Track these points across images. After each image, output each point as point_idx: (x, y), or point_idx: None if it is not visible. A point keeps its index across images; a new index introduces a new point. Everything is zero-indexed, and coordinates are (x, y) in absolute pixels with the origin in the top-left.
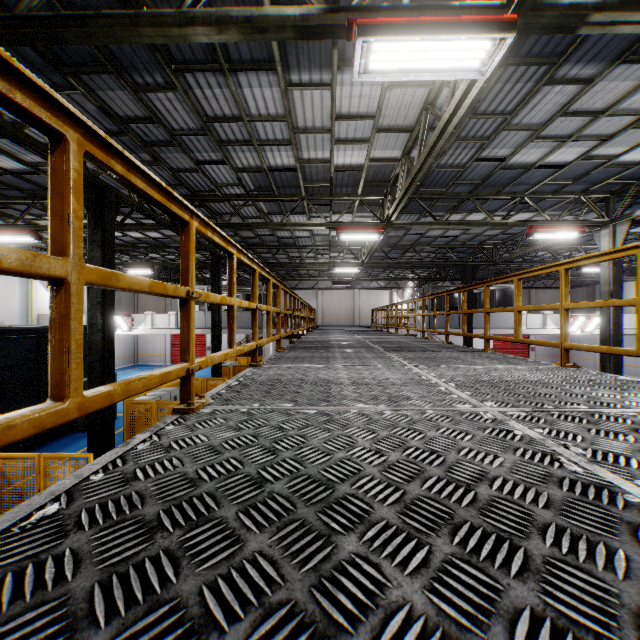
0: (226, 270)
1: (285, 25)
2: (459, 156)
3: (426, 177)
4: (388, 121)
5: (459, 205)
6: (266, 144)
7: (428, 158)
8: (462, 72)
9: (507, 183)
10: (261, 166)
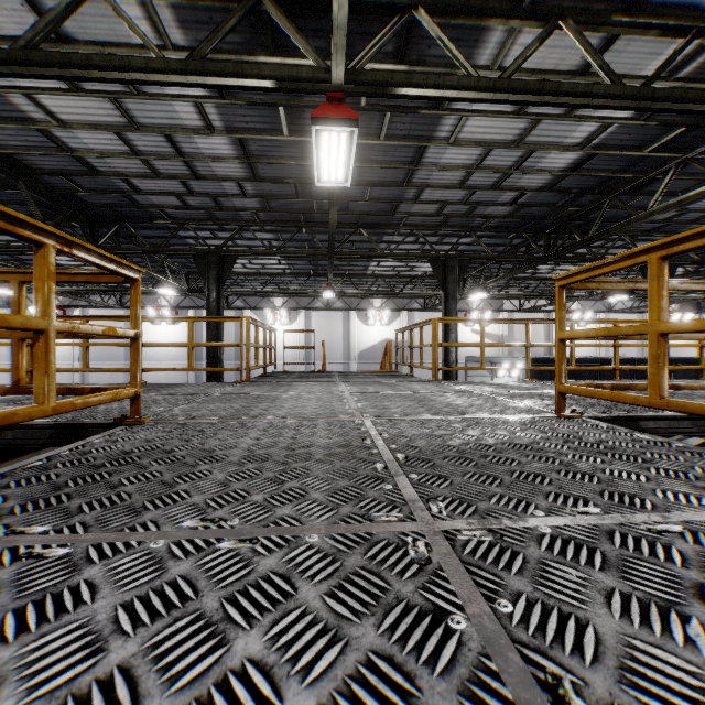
0: None
1: (696, 198)
2: None
3: None
4: None
5: None
6: None
7: None
8: None
9: None
10: None
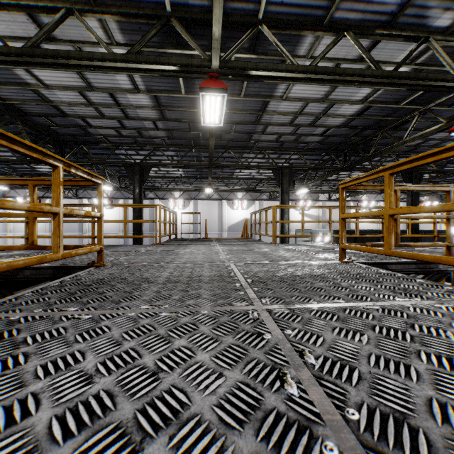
0: None
1: (431, 133)
2: None
3: None
4: None
5: None
6: None
7: None
8: None
9: None
10: None
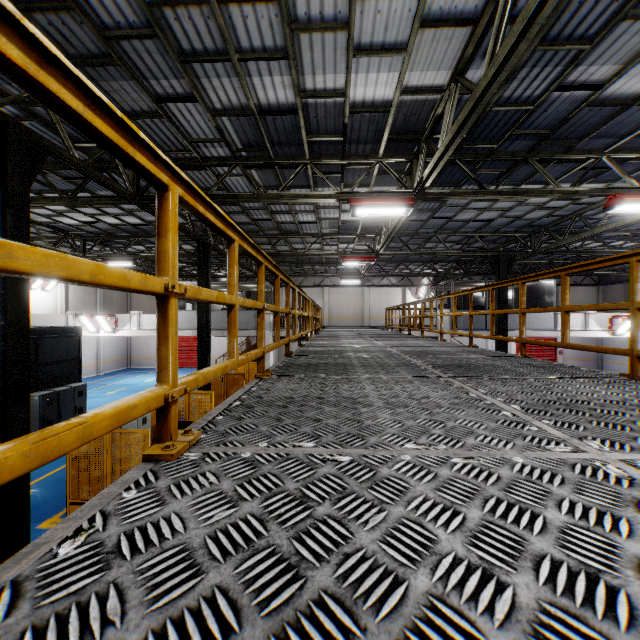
0: (223, 265)
1: None
2: (533, 82)
3: (476, 123)
4: (441, 2)
5: (514, 168)
6: (250, 58)
7: (519, 43)
8: None
9: (584, 134)
10: (247, 106)
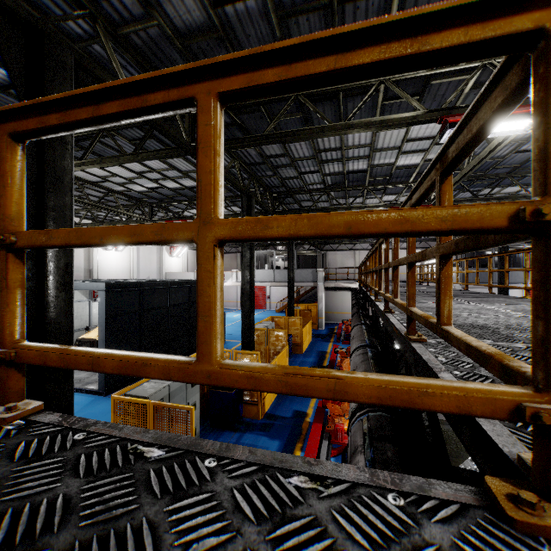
0: None
1: (403, 122)
2: (500, 151)
3: None
4: None
5: (497, 184)
6: (351, 159)
7: (478, 164)
8: (511, 131)
9: None
10: (342, 171)
